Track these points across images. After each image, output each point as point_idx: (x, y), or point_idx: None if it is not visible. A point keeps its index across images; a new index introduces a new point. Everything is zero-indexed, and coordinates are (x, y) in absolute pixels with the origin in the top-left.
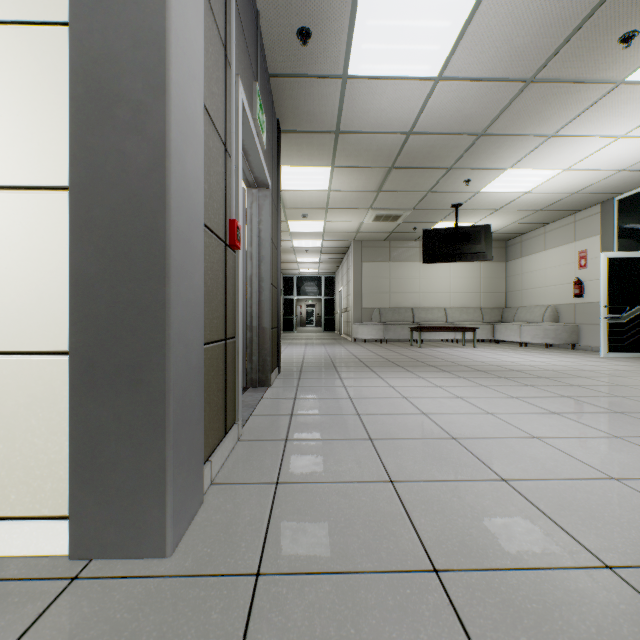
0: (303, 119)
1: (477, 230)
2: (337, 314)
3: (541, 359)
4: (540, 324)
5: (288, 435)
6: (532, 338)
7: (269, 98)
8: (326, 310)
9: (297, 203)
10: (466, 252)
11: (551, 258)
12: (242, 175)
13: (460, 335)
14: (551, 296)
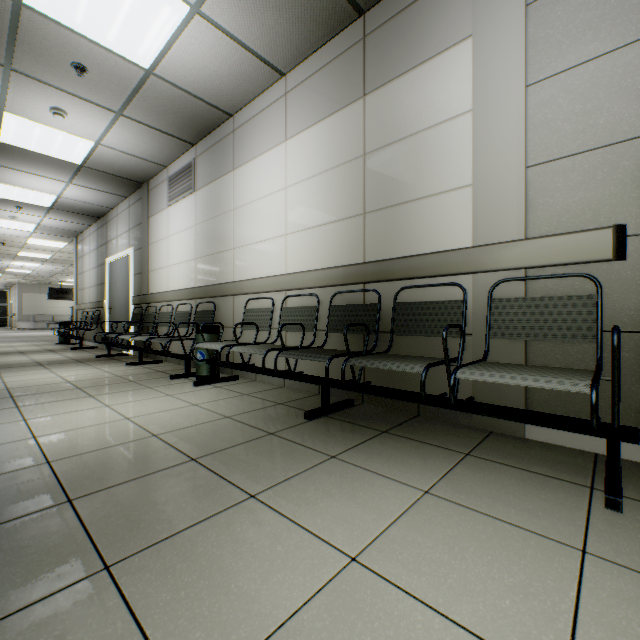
0: None
1: (71, 290)
2: (10, 316)
3: None
4: None
5: None
6: None
7: None
8: (0, 313)
9: None
10: (67, 297)
11: None
12: None
13: None
14: None
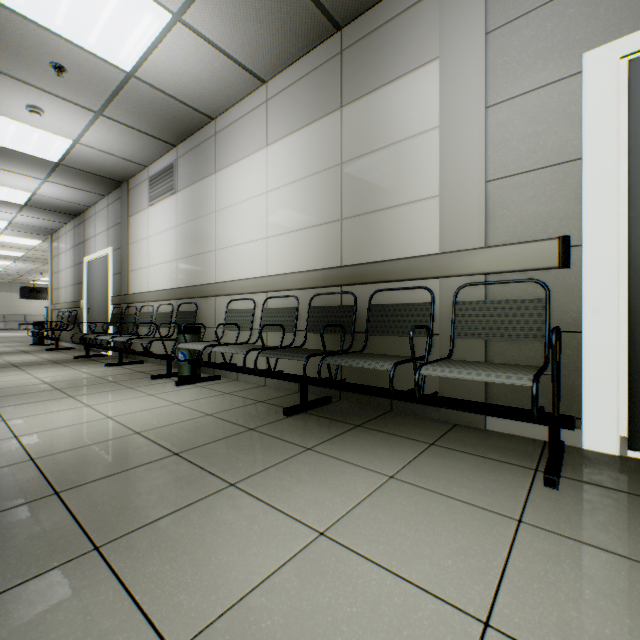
0: None
1: (45, 289)
2: None
3: None
4: None
5: None
6: None
7: None
8: None
9: None
10: (40, 296)
11: None
12: None
13: None
14: None
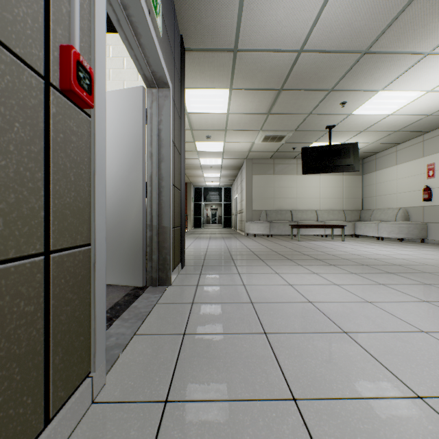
0: (204, 35)
1: (346, 147)
2: (233, 215)
3: (406, 252)
4: (395, 222)
5: (171, 386)
6: (388, 233)
7: (169, 0)
8: (225, 212)
9: (202, 125)
10: (338, 165)
11: (402, 171)
12: (138, 69)
13: (328, 231)
14: (402, 200)
